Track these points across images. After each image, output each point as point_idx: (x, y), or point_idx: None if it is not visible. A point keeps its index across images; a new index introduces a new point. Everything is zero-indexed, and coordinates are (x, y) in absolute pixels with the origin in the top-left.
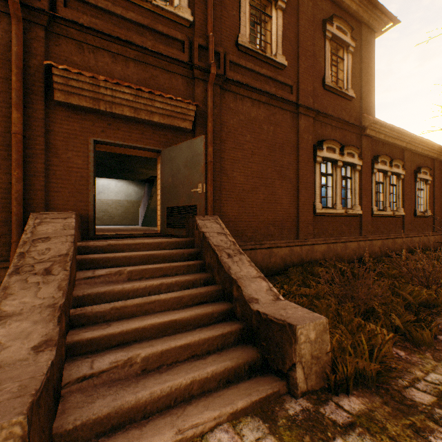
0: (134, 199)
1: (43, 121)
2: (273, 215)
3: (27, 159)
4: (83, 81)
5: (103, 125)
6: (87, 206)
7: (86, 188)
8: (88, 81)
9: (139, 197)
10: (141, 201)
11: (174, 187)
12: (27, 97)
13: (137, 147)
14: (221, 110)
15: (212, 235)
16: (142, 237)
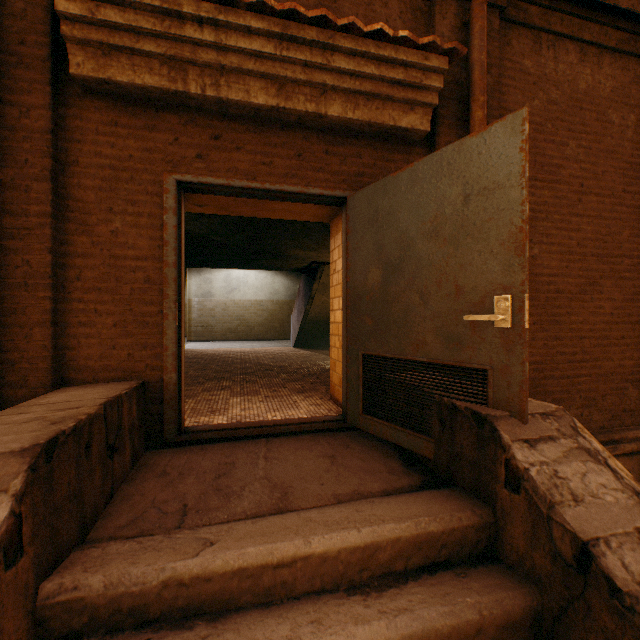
0: (282, 299)
1: (47, 138)
2: (634, 355)
3: (6, 243)
4: (136, 5)
5: (201, 139)
6: (159, 359)
7: (158, 311)
8: (147, 2)
9: (291, 295)
10: (293, 301)
11: (388, 299)
12: (6, 76)
13: (285, 193)
14: (499, 79)
15: (635, 564)
16: (298, 438)
